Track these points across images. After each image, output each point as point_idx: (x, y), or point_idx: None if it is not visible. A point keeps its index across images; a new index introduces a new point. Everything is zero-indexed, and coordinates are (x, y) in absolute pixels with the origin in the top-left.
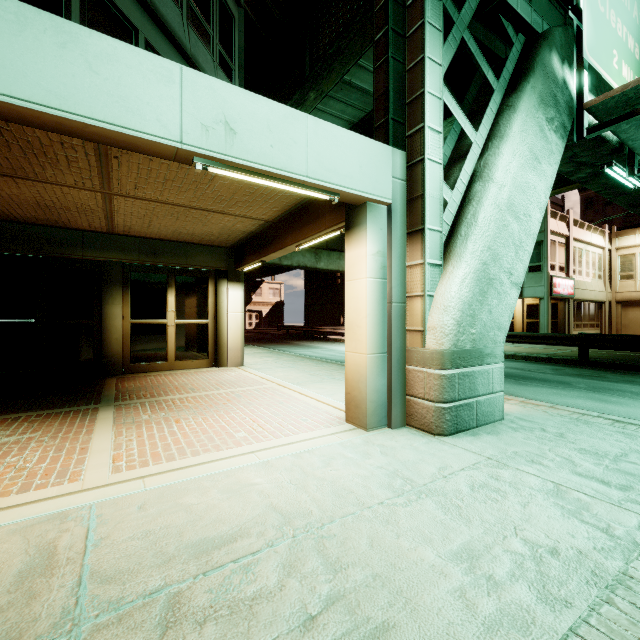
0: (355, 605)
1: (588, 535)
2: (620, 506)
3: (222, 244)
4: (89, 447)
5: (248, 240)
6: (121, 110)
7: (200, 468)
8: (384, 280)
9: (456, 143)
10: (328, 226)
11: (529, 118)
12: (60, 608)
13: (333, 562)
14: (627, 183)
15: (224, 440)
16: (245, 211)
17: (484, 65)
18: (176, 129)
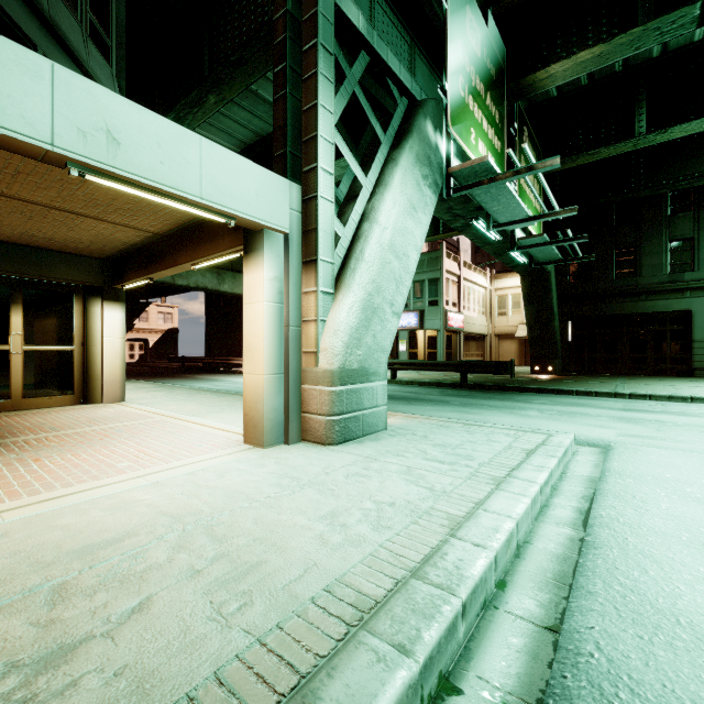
0: (236, 558)
1: (418, 492)
2: (445, 474)
3: (94, 254)
4: None
5: (131, 253)
6: None
7: (75, 496)
8: (281, 305)
9: (352, 183)
10: (227, 247)
11: (408, 173)
12: None
13: (220, 538)
14: (490, 235)
15: (103, 471)
16: (128, 220)
17: (373, 119)
18: (46, 129)
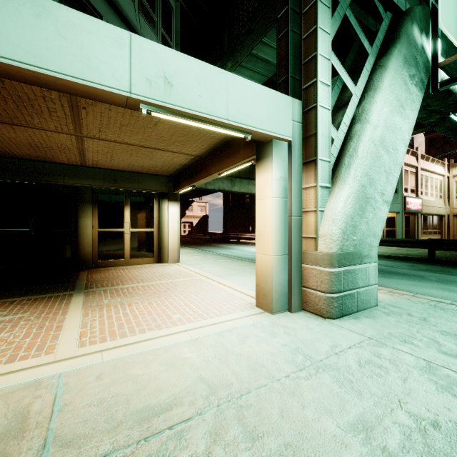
0: None
1: None
2: None
3: (164, 173)
4: (63, 325)
5: (182, 170)
6: (83, 67)
7: (145, 344)
8: (285, 199)
9: (339, 95)
10: (242, 159)
11: (396, 75)
12: None
13: (251, 430)
14: None
15: (164, 321)
16: (180, 148)
17: (361, 35)
18: (126, 82)
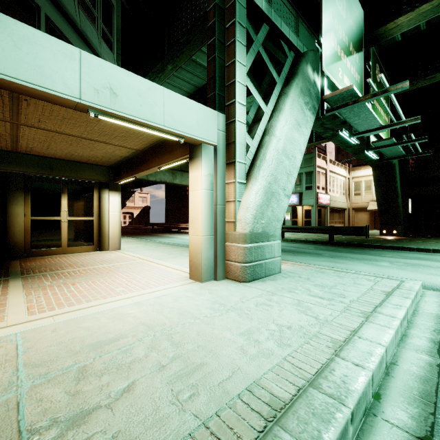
0: (187, 359)
1: (307, 320)
2: (325, 307)
3: (104, 164)
4: (6, 303)
5: (124, 162)
6: (38, 75)
7: (93, 308)
8: (212, 191)
9: (257, 111)
10: (179, 156)
11: (295, 101)
12: (7, 382)
13: (176, 343)
14: (351, 141)
15: (108, 293)
16: (122, 143)
17: (271, 67)
18: (77, 90)
